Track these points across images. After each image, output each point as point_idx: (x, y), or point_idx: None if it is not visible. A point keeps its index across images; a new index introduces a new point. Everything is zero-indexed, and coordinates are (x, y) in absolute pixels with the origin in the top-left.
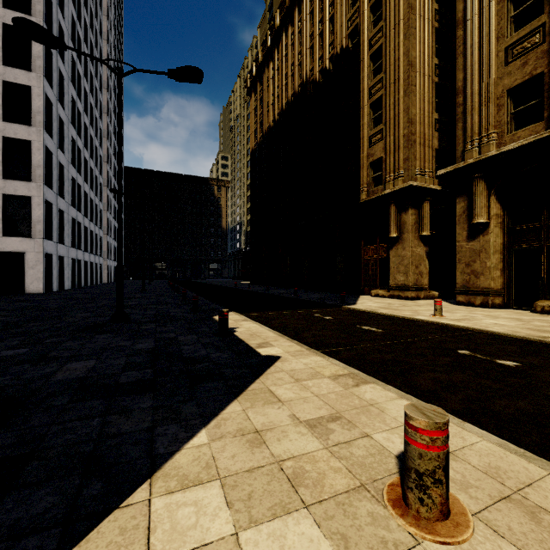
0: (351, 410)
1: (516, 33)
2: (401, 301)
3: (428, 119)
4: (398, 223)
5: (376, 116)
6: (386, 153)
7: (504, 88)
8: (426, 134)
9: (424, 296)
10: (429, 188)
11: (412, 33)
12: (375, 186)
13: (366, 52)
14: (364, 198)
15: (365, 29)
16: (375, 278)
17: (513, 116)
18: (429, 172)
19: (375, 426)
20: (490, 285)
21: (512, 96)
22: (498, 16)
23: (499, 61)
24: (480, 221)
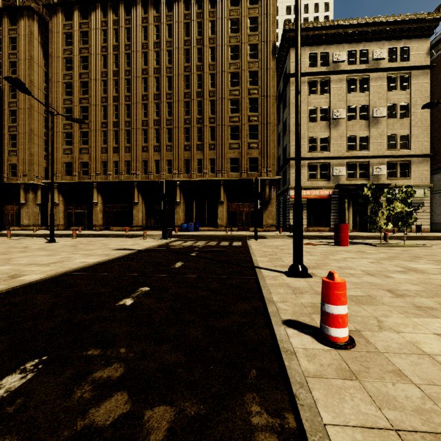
0: (0, 238)
1: (66, 146)
2: (26, 231)
3: (41, 155)
4: (25, 197)
5: (13, 142)
6: (19, 163)
7: (63, 161)
8: (40, 161)
9: (39, 229)
10: (40, 184)
11: (32, 117)
12: (13, 176)
13: (7, 107)
14: (6, 180)
15: (6, 95)
16: (13, 221)
17: (66, 171)
18: (41, 177)
19: (4, 238)
20: (59, 223)
21: (66, 164)
22: (62, 137)
23: (62, 152)
24: (56, 202)
